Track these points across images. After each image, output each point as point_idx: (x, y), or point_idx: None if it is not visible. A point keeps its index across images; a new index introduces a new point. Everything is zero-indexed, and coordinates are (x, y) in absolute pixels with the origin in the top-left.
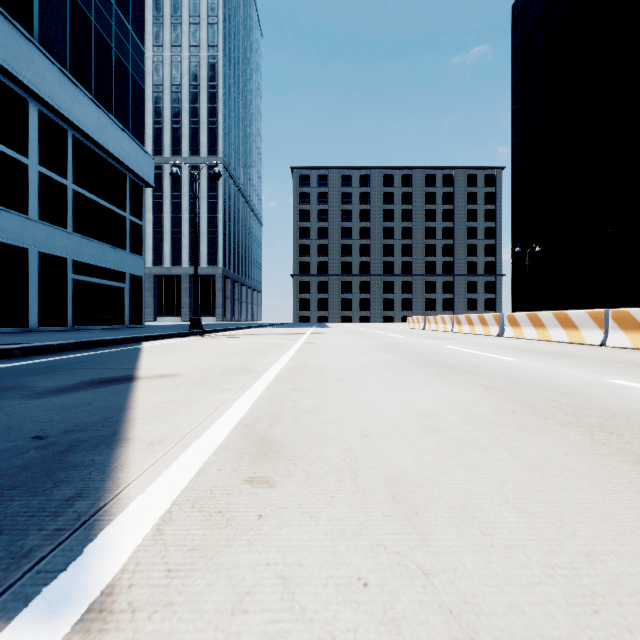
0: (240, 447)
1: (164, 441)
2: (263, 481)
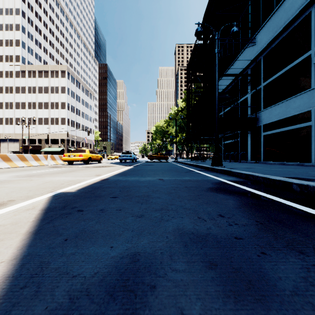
0: (0, 207)
1: (27, 209)
2: (11, 200)
